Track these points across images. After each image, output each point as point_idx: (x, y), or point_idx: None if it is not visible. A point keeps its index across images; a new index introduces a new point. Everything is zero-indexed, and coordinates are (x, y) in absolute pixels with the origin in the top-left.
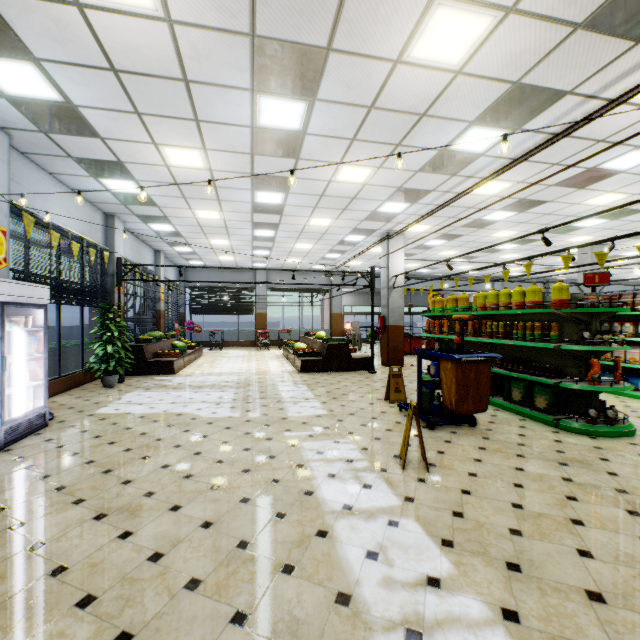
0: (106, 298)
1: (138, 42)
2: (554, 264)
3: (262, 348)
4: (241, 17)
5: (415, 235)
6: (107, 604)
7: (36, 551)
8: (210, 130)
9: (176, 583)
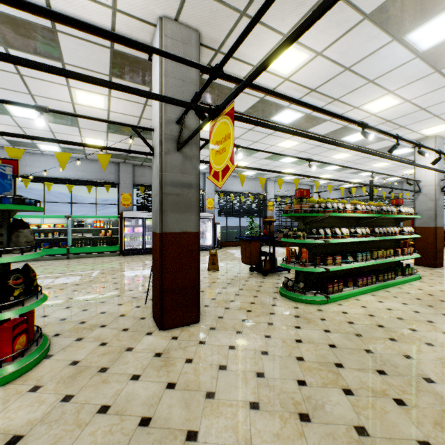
0: (263, 213)
1: None
2: None
3: None
4: None
5: None
6: None
7: None
8: None
9: None
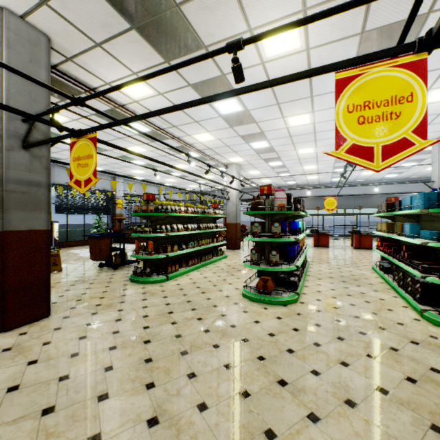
0: (112, 211)
1: None
2: None
3: None
4: None
5: (248, 162)
6: None
7: None
8: None
9: None
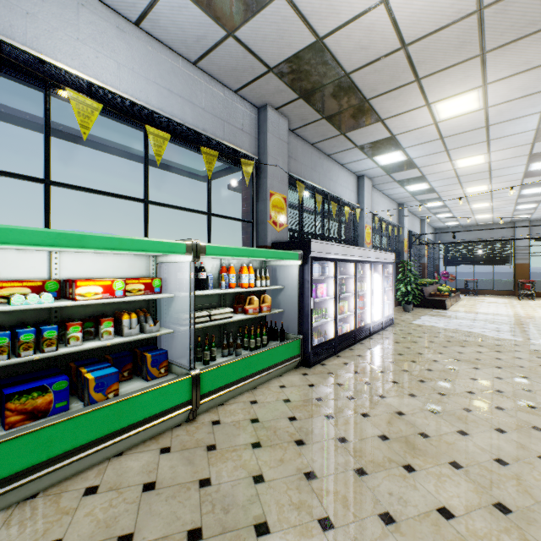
0: (399, 257)
1: (461, 123)
2: None
3: (523, 298)
4: (540, 86)
5: None
6: (484, 382)
7: (436, 362)
8: (497, 142)
9: (516, 387)
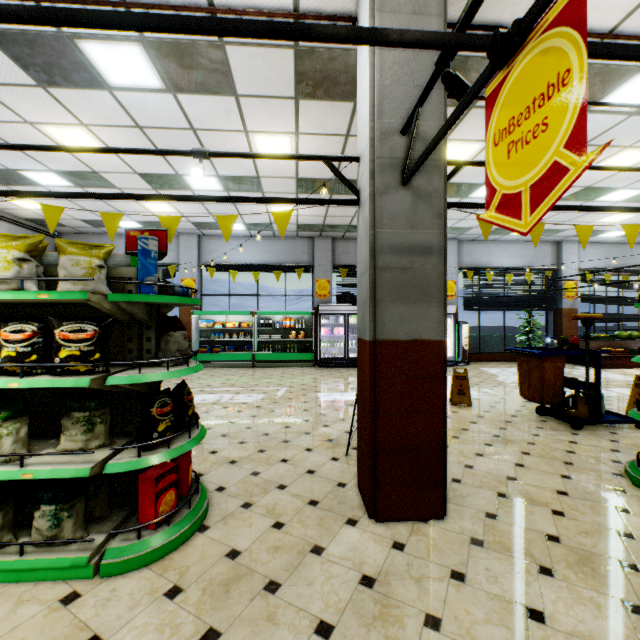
0: (552, 304)
1: None
2: None
3: None
4: None
5: None
6: None
7: None
8: None
9: None
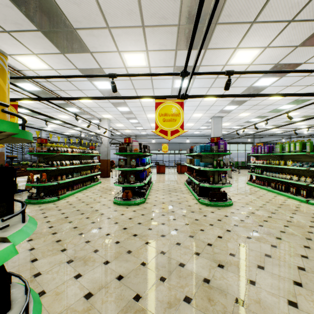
0: None
1: None
2: (229, 127)
3: None
4: None
5: (115, 119)
6: None
7: None
8: None
9: None
